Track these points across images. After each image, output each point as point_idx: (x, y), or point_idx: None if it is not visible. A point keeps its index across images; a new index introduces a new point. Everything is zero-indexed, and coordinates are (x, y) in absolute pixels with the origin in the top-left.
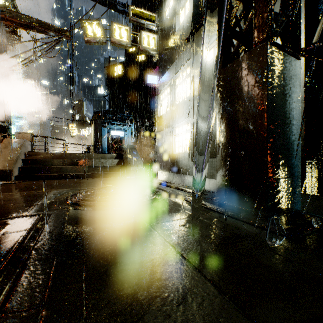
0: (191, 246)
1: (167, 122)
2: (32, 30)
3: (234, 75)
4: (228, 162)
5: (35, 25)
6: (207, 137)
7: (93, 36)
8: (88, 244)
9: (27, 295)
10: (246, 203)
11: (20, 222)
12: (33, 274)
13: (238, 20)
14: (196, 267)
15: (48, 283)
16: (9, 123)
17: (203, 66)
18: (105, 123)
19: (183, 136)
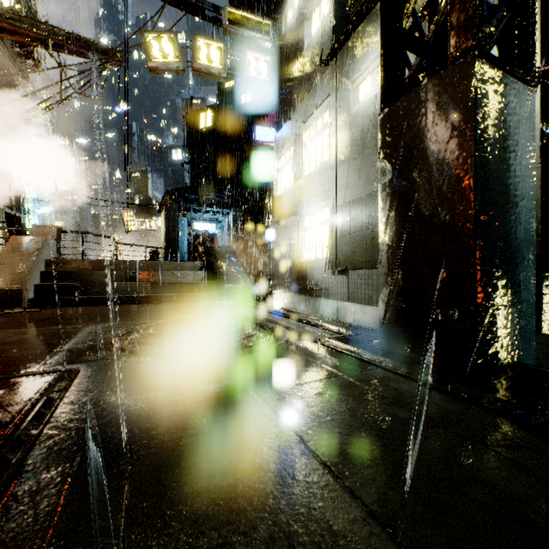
0: (336, 437)
1: (290, 206)
2: (57, 49)
3: (413, 118)
4: (401, 277)
5: (62, 42)
6: (359, 231)
7: (162, 60)
8: (141, 430)
9: (7, 547)
10: (435, 351)
11: (22, 387)
12: (26, 497)
13: (419, 21)
14: (347, 486)
15: (52, 519)
16: (21, 210)
17: (352, 108)
18: (183, 210)
19: (317, 230)
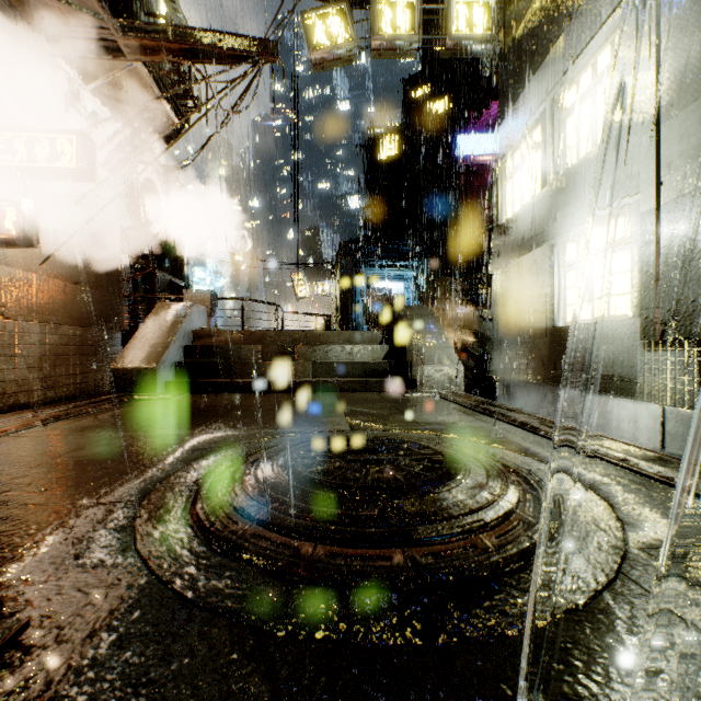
0: None
1: (532, 232)
2: (203, 60)
3: None
4: None
5: (207, 47)
6: None
7: (328, 45)
8: None
9: None
10: None
11: None
12: None
13: None
14: None
15: None
16: (185, 277)
17: None
18: (362, 267)
19: (598, 264)
